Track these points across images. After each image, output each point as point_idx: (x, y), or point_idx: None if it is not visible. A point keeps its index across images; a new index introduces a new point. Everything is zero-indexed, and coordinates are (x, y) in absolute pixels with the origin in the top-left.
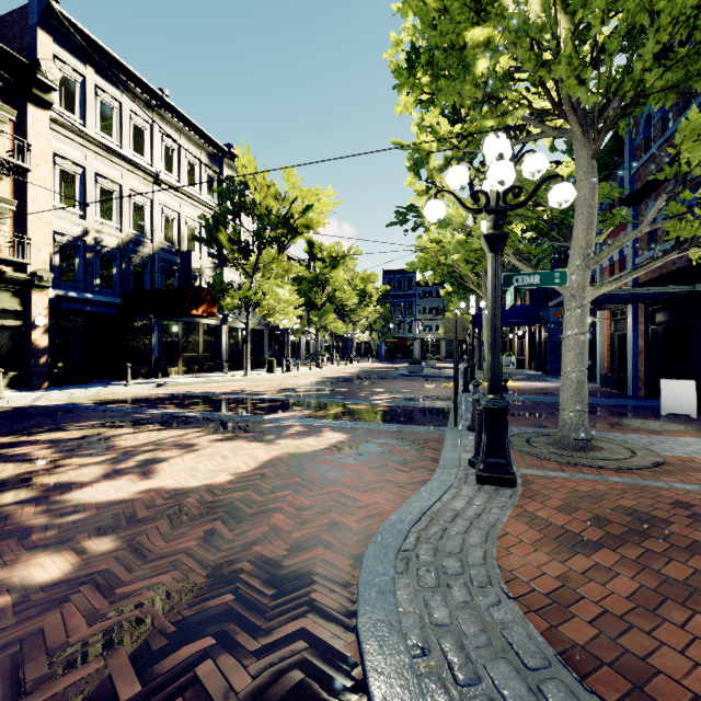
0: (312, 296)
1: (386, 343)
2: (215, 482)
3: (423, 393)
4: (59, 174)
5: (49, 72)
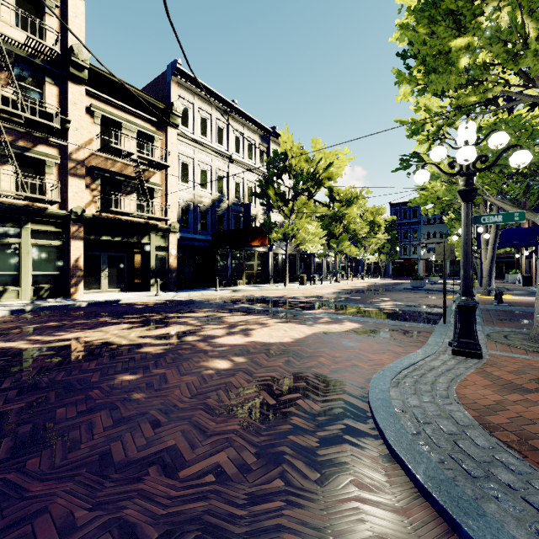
0: (332, 228)
1: (392, 263)
2: (283, 341)
3: (422, 302)
4: (181, 165)
5: (178, 108)
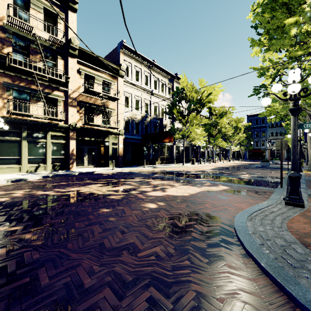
0: (211, 131)
1: (248, 151)
2: (184, 195)
3: (268, 175)
4: (125, 98)
5: (123, 66)
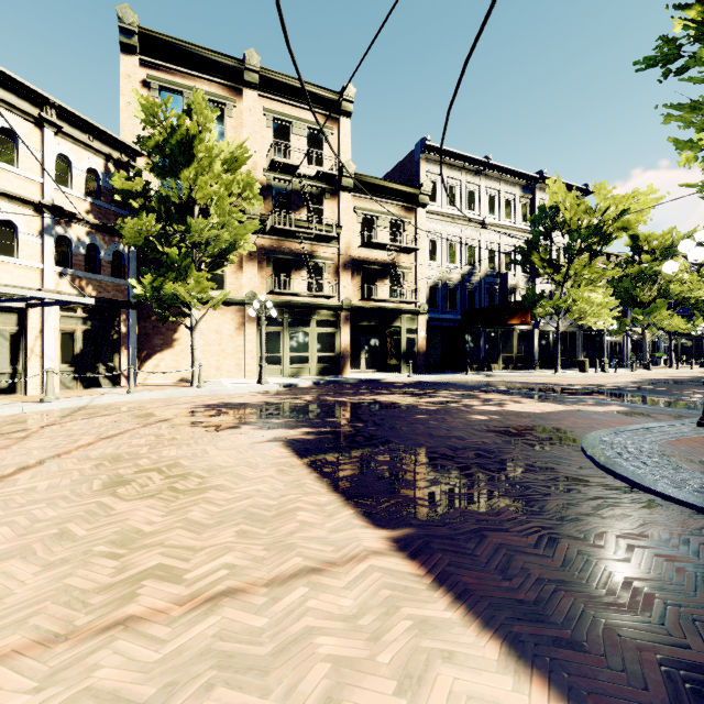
0: (635, 293)
1: None
2: (533, 412)
3: None
4: (429, 243)
5: (427, 187)
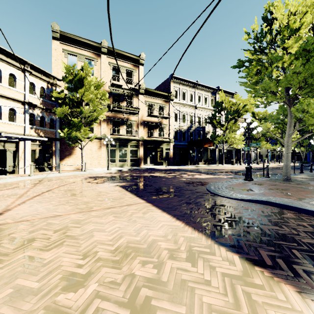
0: (253, 134)
1: (312, 153)
2: (202, 178)
3: None
4: (174, 114)
5: (173, 93)
